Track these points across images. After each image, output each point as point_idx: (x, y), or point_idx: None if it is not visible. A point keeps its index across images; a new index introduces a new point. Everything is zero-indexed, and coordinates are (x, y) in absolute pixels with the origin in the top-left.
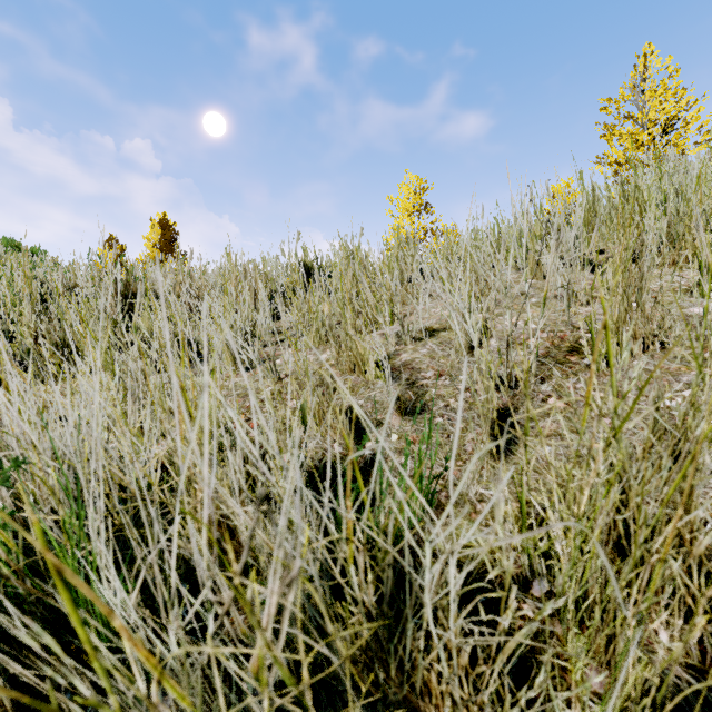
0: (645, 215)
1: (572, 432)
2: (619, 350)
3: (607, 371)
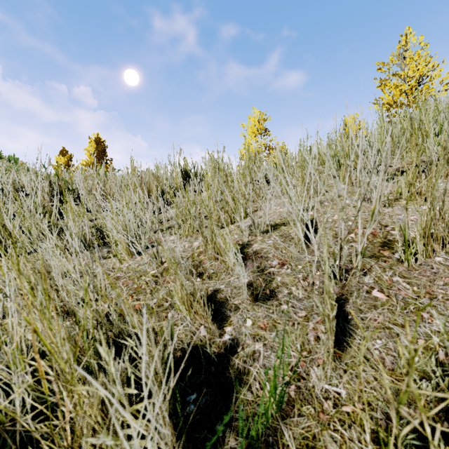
0: (430, 141)
1: (397, 325)
2: (424, 250)
3: (415, 265)
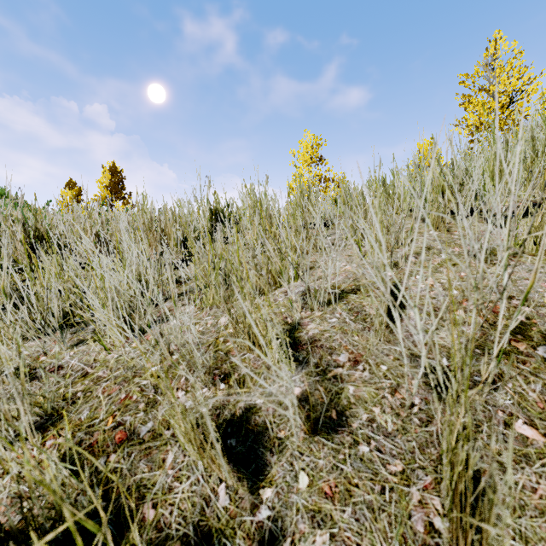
0: None
1: None
2: None
3: None
